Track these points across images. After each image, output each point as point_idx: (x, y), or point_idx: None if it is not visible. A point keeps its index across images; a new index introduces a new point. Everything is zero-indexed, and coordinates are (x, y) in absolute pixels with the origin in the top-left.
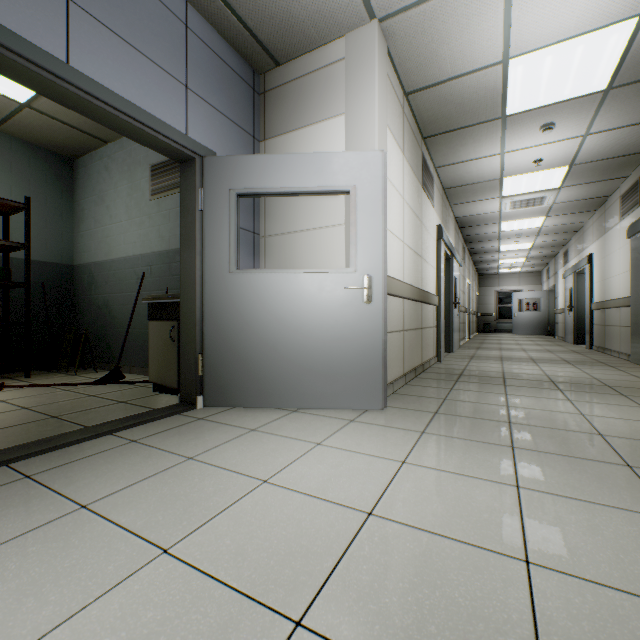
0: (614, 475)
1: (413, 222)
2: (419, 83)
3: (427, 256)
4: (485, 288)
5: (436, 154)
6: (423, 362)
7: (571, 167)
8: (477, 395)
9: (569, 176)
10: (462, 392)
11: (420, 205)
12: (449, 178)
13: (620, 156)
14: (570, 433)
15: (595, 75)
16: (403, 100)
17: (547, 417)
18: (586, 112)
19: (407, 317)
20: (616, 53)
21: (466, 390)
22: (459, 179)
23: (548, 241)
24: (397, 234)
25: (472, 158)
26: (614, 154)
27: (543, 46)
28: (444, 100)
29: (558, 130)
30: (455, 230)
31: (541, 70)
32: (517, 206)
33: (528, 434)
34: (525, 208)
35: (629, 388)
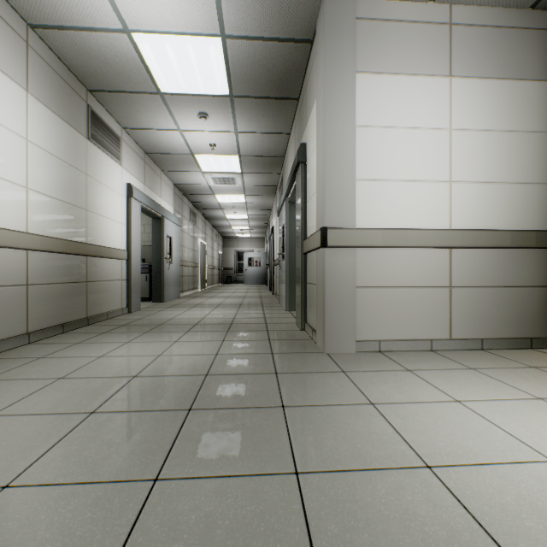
0: (51, 431)
1: (61, 170)
2: (40, 18)
3: (104, 210)
4: (228, 248)
5: (115, 113)
6: (92, 315)
7: (241, 157)
8: (93, 347)
9: (243, 164)
10: (83, 346)
11: (83, 157)
12: (145, 143)
13: (268, 156)
14: (106, 380)
15: (216, 79)
16: (27, 31)
17: (119, 364)
18: (227, 112)
19: (41, 270)
20: (221, 65)
21: (93, 342)
22: (155, 146)
23: (257, 215)
24: (4, 175)
25: (155, 128)
26: (263, 154)
27: (157, 31)
28: (86, 52)
29: (214, 121)
30: (176, 195)
31: (169, 56)
32: (218, 182)
33: (52, 391)
34: (225, 185)
35: (243, 324)
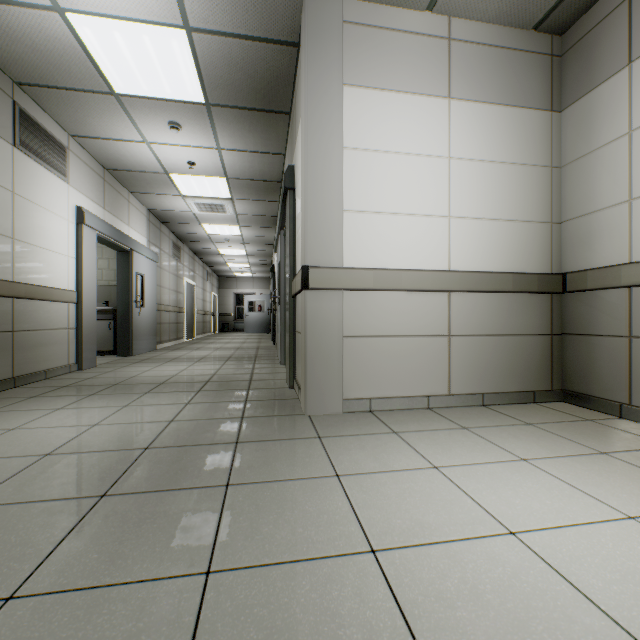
0: None
1: None
2: None
3: (41, 239)
4: (226, 290)
5: (57, 115)
6: (22, 374)
7: (229, 180)
8: (7, 417)
9: (233, 189)
10: None
11: (7, 168)
12: (103, 156)
13: (262, 180)
14: (4, 462)
15: (186, 82)
16: None
17: (33, 438)
18: (204, 123)
19: None
20: (190, 64)
21: (10, 411)
22: (117, 161)
23: (257, 250)
24: None
25: (114, 137)
26: (256, 177)
27: (101, 14)
28: (5, 32)
29: (190, 134)
30: (151, 223)
31: (120, 47)
32: (204, 209)
33: None
34: (214, 213)
35: (221, 382)
